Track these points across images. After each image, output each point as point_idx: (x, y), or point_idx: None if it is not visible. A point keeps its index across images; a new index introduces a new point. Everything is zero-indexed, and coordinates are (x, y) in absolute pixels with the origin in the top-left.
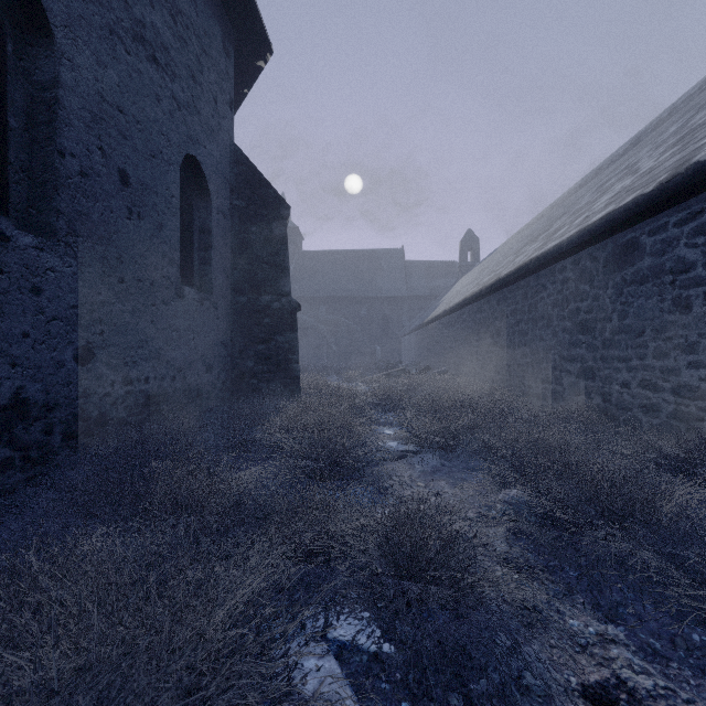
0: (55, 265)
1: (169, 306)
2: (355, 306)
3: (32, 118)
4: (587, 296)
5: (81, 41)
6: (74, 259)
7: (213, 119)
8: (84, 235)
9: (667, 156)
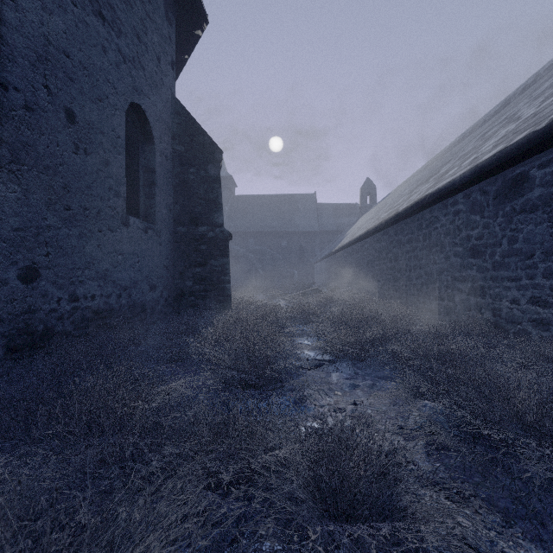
0: None
1: (115, 232)
2: (277, 238)
3: None
4: (478, 224)
5: None
6: (18, 186)
7: (156, 75)
8: (29, 164)
9: (550, 101)
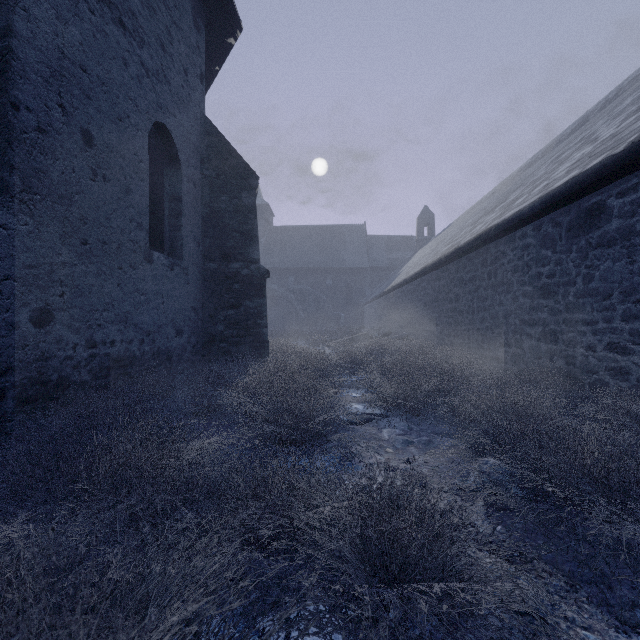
0: (8, 222)
1: (137, 269)
2: (321, 276)
3: None
4: (549, 260)
5: None
6: (30, 217)
7: (183, 90)
8: (42, 193)
9: (631, 121)
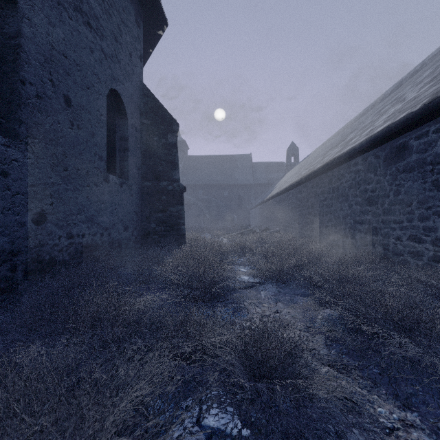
0: (18, 157)
1: (99, 187)
2: (221, 190)
3: (3, 58)
4: (372, 181)
5: (37, 7)
6: (32, 154)
7: (129, 67)
8: (39, 138)
9: (426, 88)
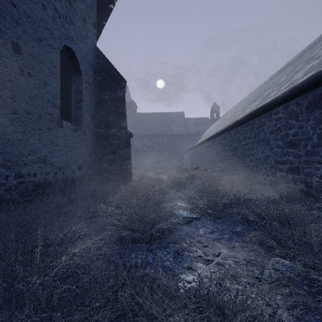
0: None
1: (52, 131)
2: (161, 138)
3: None
4: (294, 126)
5: None
6: None
7: (83, 30)
8: None
9: None
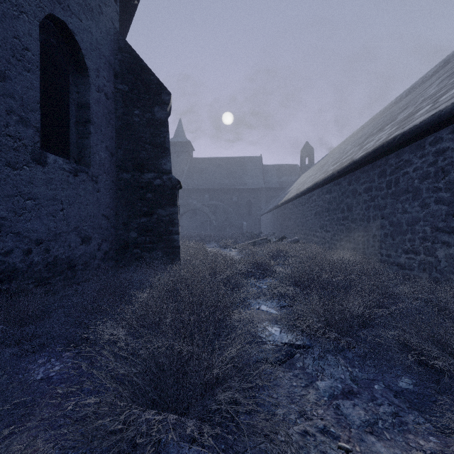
0: None
1: (19, 170)
2: (229, 194)
3: None
4: None
5: None
6: None
7: None
8: None
9: None
